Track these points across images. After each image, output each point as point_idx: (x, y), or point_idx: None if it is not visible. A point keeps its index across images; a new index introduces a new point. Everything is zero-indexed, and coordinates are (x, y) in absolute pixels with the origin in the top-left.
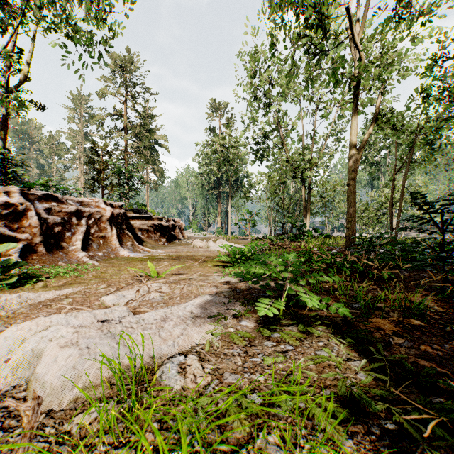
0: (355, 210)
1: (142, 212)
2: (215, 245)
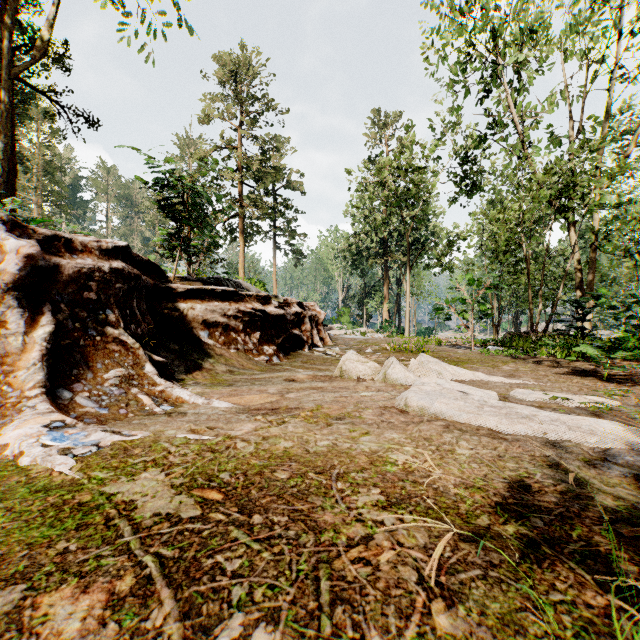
0: None
1: (226, 284)
2: (409, 374)
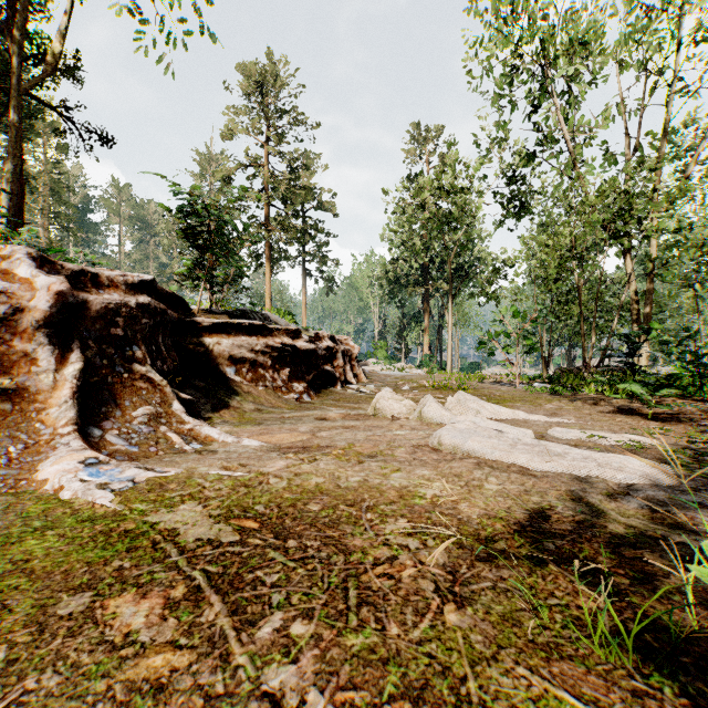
0: None
1: (253, 317)
2: (445, 412)
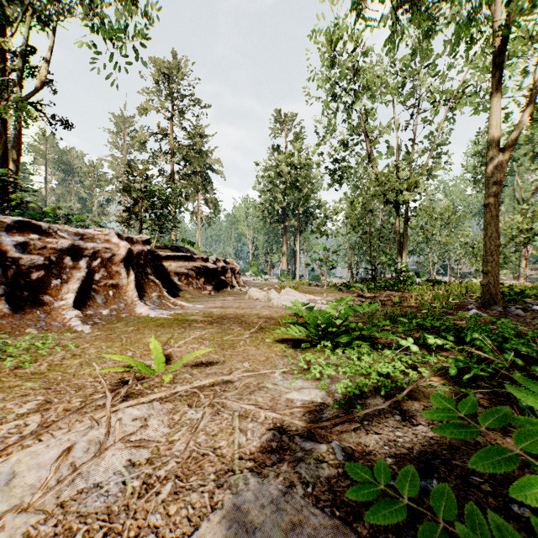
0: (500, 244)
1: (182, 250)
2: (279, 296)
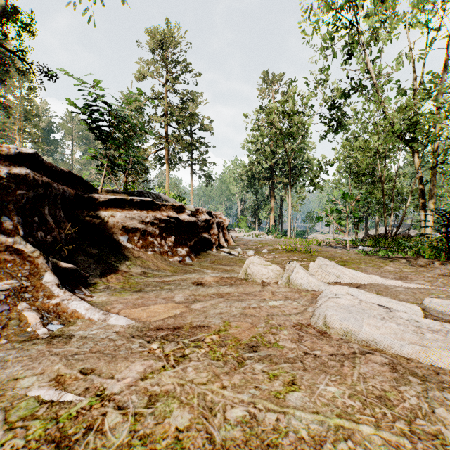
0: None
1: (147, 196)
2: (312, 279)
